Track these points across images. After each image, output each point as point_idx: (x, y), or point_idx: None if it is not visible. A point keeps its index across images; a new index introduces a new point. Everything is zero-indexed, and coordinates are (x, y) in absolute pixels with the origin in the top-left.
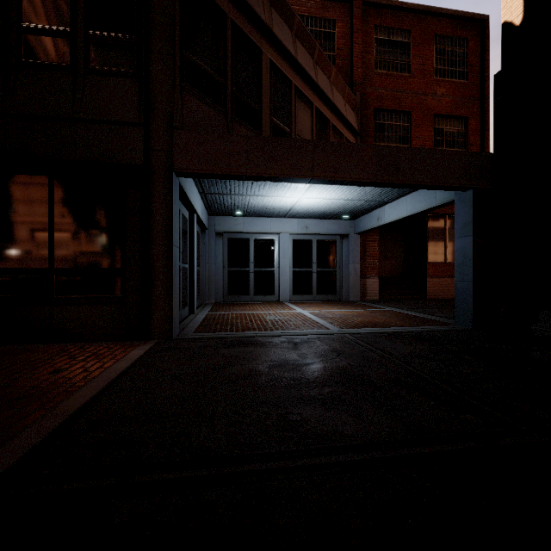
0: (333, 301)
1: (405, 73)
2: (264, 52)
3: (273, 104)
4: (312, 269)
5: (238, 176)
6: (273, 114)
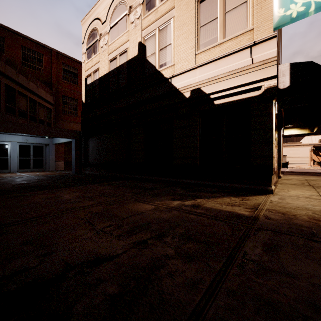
0: (41, 171)
1: (76, 84)
2: (2, 81)
3: (6, 99)
4: (31, 158)
5: None
6: (6, 102)
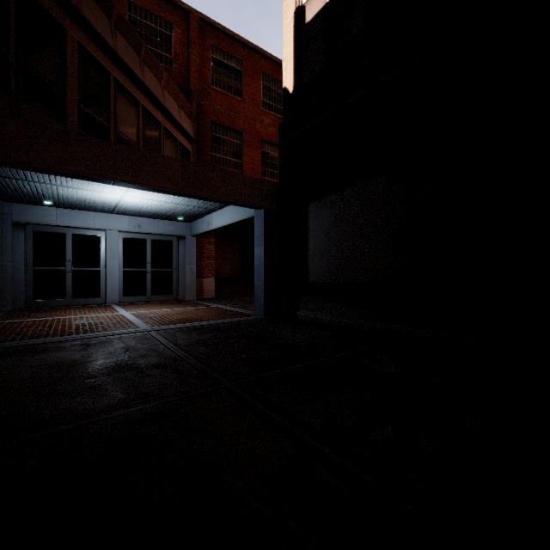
0: (168, 301)
1: (238, 97)
2: (70, 31)
3: (83, 91)
4: (147, 270)
5: (17, 165)
6: (83, 102)
